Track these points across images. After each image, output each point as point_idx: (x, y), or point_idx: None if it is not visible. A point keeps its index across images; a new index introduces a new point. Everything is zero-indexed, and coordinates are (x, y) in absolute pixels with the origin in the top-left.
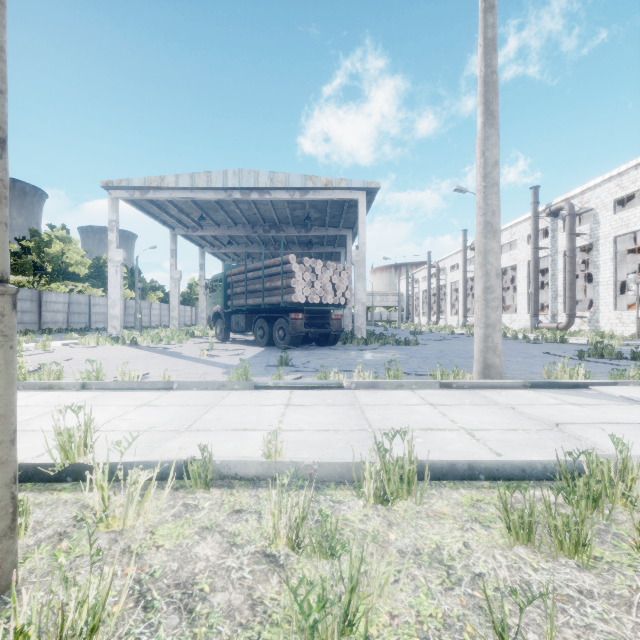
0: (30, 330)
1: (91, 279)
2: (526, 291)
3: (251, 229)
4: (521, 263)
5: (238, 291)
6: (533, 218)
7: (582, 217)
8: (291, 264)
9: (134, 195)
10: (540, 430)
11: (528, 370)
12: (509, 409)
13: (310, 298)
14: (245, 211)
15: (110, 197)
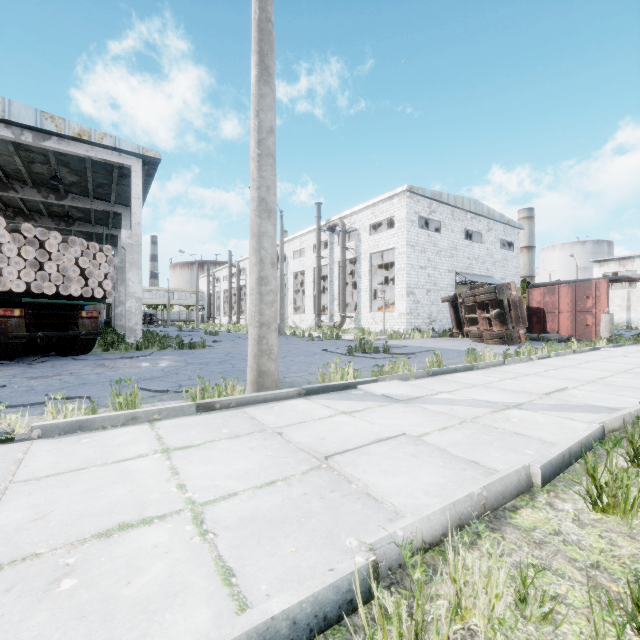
0: None
1: None
2: (312, 294)
3: None
4: (308, 269)
5: None
6: (317, 230)
7: (351, 236)
8: None
9: None
10: (306, 473)
11: (307, 371)
12: (276, 436)
13: (35, 286)
14: None
15: None
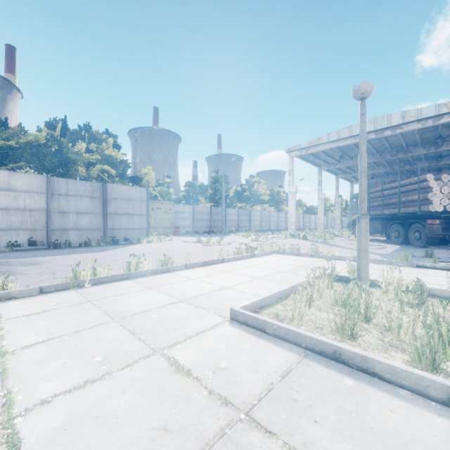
0: (247, 230)
1: (269, 202)
2: None
3: (379, 156)
4: None
5: (374, 204)
6: None
7: None
8: (428, 182)
9: (302, 153)
10: None
11: None
12: None
13: (448, 207)
14: (375, 144)
15: (289, 157)
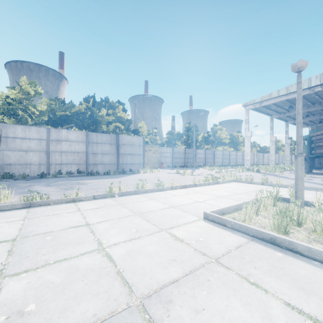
0: (211, 165)
1: (229, 144)
2: None
3: None
4: None
5: (320, 145)
6: None
7: None
8: None
9: (256, 106)
10: None
11: None
12: None
13: None
14: (322, 95)
15: (245, 110)
